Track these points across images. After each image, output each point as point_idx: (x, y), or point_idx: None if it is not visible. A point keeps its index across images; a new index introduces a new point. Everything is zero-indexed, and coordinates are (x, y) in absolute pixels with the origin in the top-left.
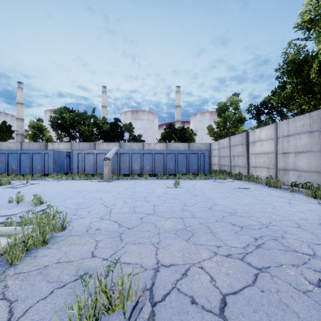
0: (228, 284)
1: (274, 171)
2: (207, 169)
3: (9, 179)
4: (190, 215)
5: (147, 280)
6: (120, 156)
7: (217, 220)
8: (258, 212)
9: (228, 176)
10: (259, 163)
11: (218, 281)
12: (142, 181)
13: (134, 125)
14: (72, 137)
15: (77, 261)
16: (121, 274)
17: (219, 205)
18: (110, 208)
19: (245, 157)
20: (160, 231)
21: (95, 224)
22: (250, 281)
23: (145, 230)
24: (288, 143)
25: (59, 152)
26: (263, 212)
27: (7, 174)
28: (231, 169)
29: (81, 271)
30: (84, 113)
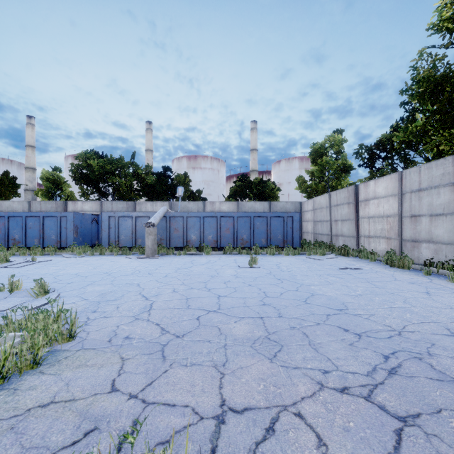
0: (351, 453)
1: (397, 243)
2: (297, 240)
3: (6, 254)
4: (275, 313)
5: (203, 443)
6: (170, 220)
7: (319, 323)
8: (382, 308)
9: (329, 250)
10: (374, 231)
11: (332, 446)
12: (202, 257)
13: (192, 176)
14: (103, 194)
15: (85, 399)
16: (157, 428)
17: (319, 297)
18: (150, 300)
19: (353, 222)
20: (227, 342)
21: (123, 329)
22: (389, 445)
23: (204, 340)
24: (420, 201)
25: (82, 215)
26: (389, 308)
27: (7, 246)
28: (332, 240)
29: (86, 424)
30: (120, 159)
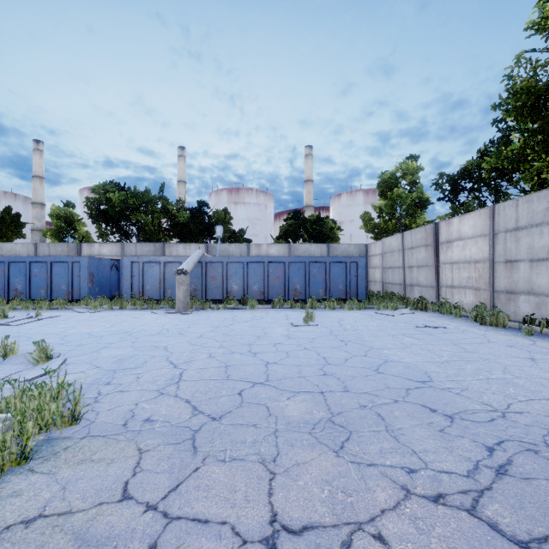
0: None
1: (488, 294)
2: (362, 291)
3: (4, 309)
4: (340, 386)
5: None
6: (207, 267)
7: (397, 400)
8: (476, 380)
9: (402, 304)
10: (458, 280)
11: None
12: (246, 312)
13: (233, 213)
14: (125, 234)
15: (85, 511)
16: None
17: (394, 364)
18: (180, 369)
19: (432, 268)
20: (278, 427)
21: (143, 408)
22: None
23: (247, 425)
24: (517, 242)
25: (99, 260)
26: (485, 380)
27: (8, 299)
28: (405, 291)
29: None
30: (145, 192)
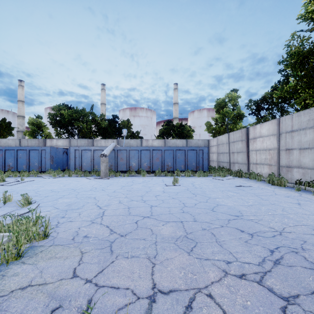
0: None
1: (276, 168)
2: (206, 166)
3: (3, 176)
4: (191, 218)
5: None
6: (118, 152)
7: (223, 225)
8: (267, 215)
9: (228, 173)
10: (259, 160)
11: None
12: (140, 178)
13: (133, 122)
14: (71, 134)
15: (53, 283)
16: (105, 305)
17: (222, 206)
18: (103, 209)
19: (245, 153)
20: (157, 240)
21: (83, 230)
22: None
23: (140, 239)
24: (292, 139)
25: (56, 149)
26: (272, 215)
27: (4, 170)
28: (230, 166)
29: (53, 303)
30: (82, 110)
